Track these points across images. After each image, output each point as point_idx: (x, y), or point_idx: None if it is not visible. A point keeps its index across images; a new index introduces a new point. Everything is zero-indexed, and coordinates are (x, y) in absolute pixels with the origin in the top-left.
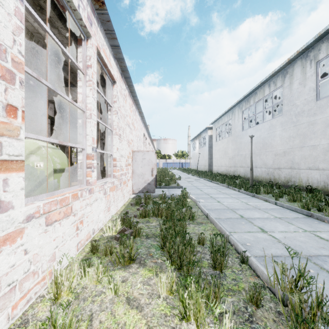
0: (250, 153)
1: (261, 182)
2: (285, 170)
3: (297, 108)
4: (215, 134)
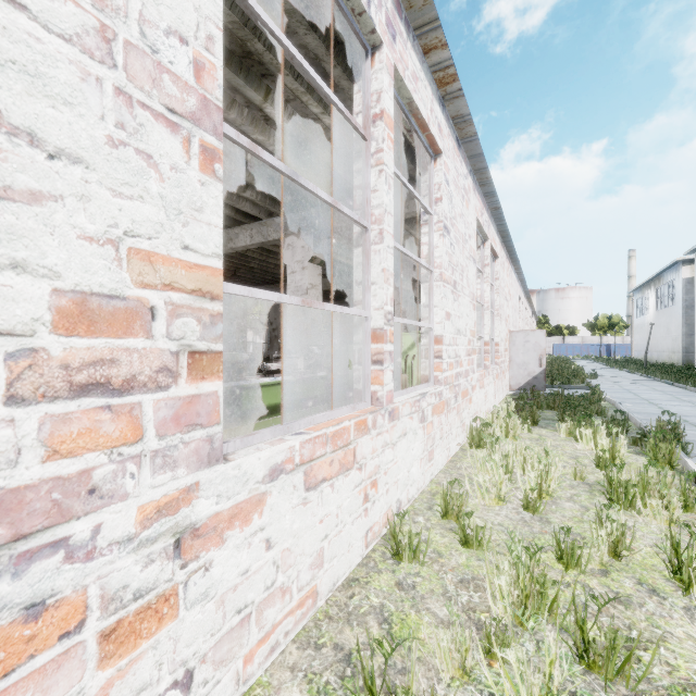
0: None
1: None
2: None
3: None
4: None
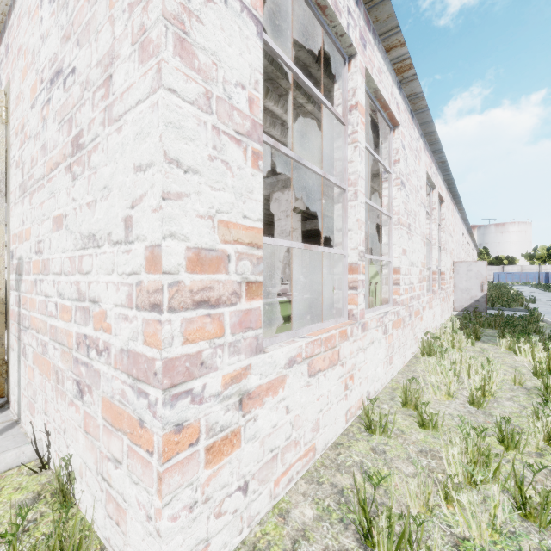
0: None
1: None
2: None
3: None
4: None
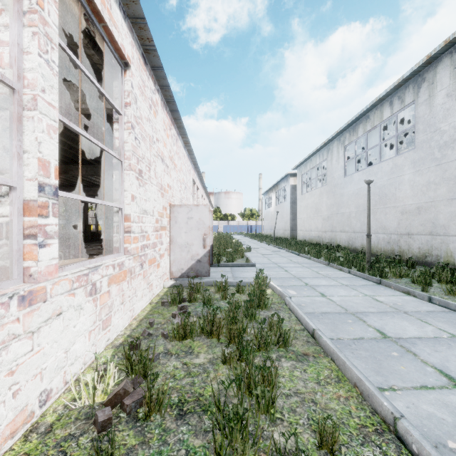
0: (358, 210)
1: (380, 256)
2: (420, 238)
3: (444, 135)
4: (300, 183)
